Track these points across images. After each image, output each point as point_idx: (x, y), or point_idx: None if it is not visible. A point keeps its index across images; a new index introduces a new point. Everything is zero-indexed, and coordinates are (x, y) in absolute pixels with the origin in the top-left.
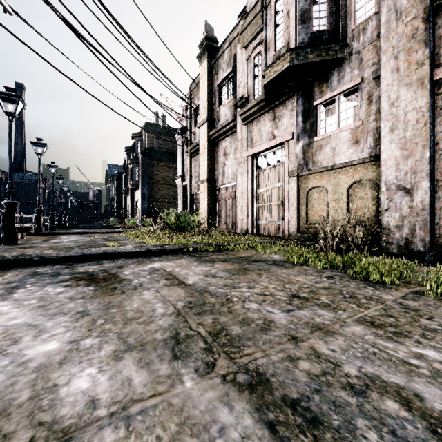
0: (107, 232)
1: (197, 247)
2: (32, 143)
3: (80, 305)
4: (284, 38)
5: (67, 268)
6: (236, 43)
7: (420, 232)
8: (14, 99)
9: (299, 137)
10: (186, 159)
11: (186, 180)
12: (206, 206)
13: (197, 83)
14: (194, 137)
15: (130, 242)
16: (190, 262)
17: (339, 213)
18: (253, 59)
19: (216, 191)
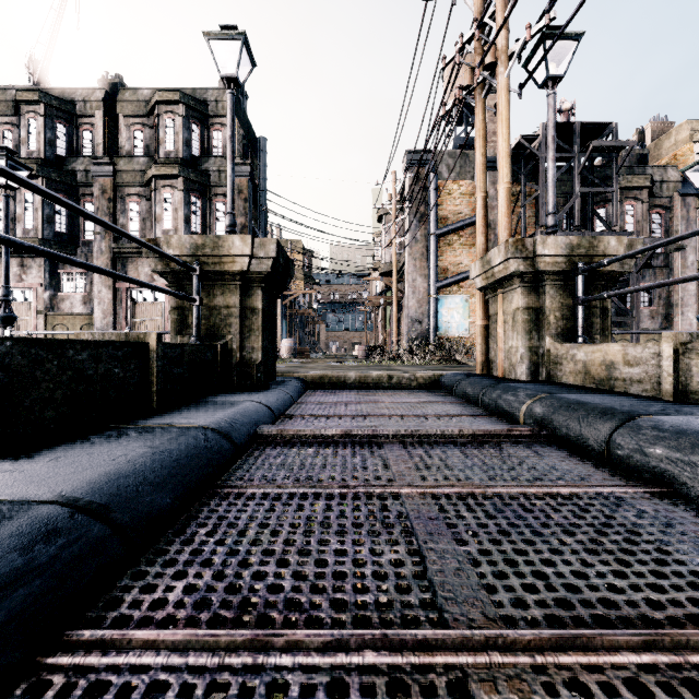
0: None
1: None
2: None
3: None
4: (34, 224)
5: None
6: None
7: None
8: None
9: (47, 288)
10: None
11: None
12: None
13: None
14: None
15: None
16: None
17: None
18: None
19: None
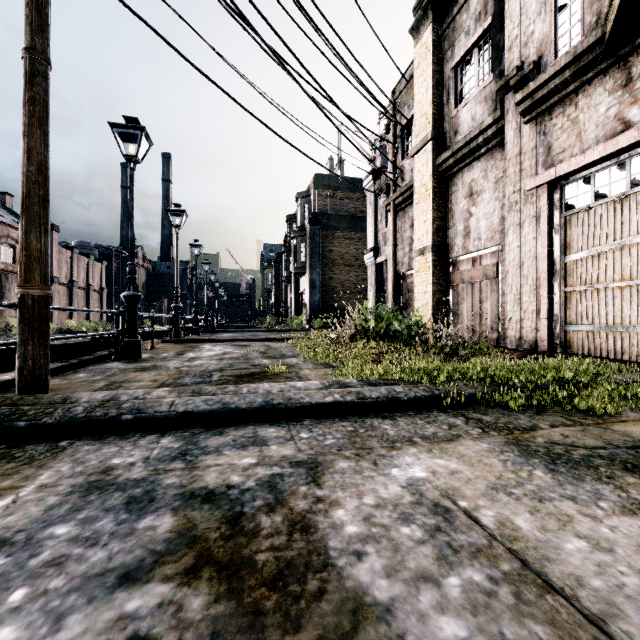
0: (264, 339)
1: (471, 393)
2: (168, 212)
3: None
4: None
5: (180, 461)
6: None
7: None
8: (137, 136)
9: None
10: (381, 219)
11: (381, 255)
12: (429, 296)
13: (407, 81)
14: (401, 176)
15: (305, 361)
16: (514, 464)
17: None
18: None
19: (448, 268)
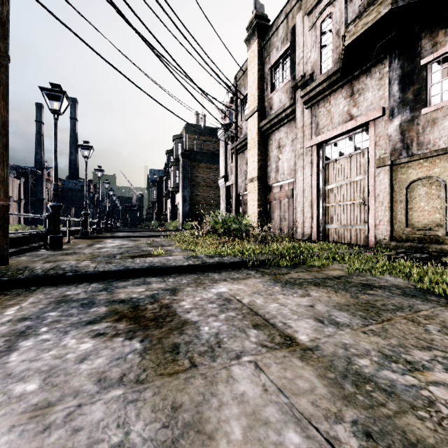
0: (150, 236)
1: (263, 259)
2: (79, 147)
3: (114, 415)
4: None
5: (104, 291)
6: (295, 12)
7: None
8: (60, 96)
9: (393, 113)
10: (229, 157)
11: (229, 180)
12: (255, 208)
13: (244, 71)
14: (240, 131)
15: (176, 248)
16: (268, 285)
17: None
18: (319, 26)
19: (267, 190)
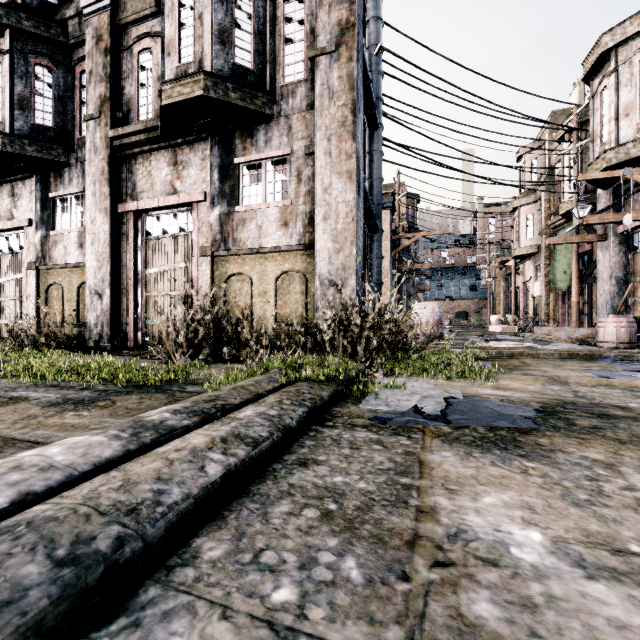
0: None
1: None
2: None
3: None
4: (2, 113)
5: None
6: None
7: (106, 328)
8: None
9: (38, 226)
10: None
11: None
12: None
13: None
14: None
15: None
16: None
17: (72, 312)
18: None
19: None
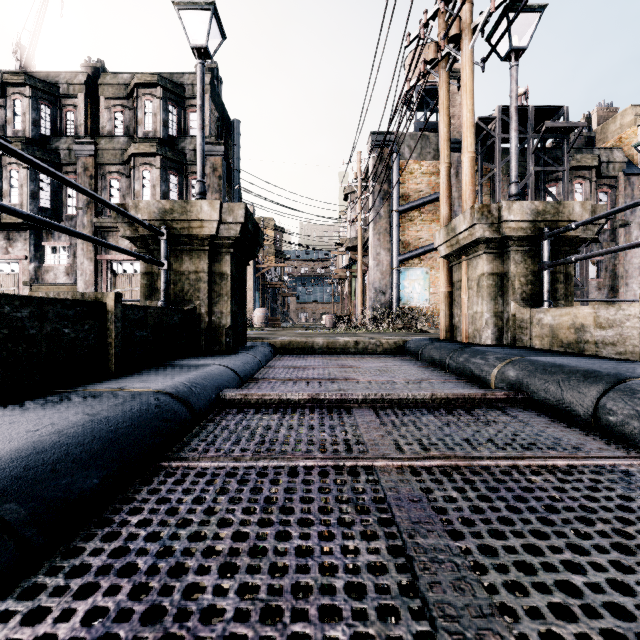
0: None
1: None
2: None
3: None
4: (19, 199)
5: None
6: None
7: None
8: None
9: (32, 260)
10: None
11: None
12: None
13: None
14: None
15: None
16: None
17: None
18: None
19: None
